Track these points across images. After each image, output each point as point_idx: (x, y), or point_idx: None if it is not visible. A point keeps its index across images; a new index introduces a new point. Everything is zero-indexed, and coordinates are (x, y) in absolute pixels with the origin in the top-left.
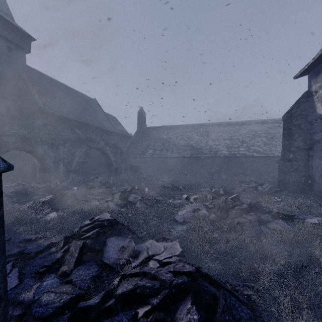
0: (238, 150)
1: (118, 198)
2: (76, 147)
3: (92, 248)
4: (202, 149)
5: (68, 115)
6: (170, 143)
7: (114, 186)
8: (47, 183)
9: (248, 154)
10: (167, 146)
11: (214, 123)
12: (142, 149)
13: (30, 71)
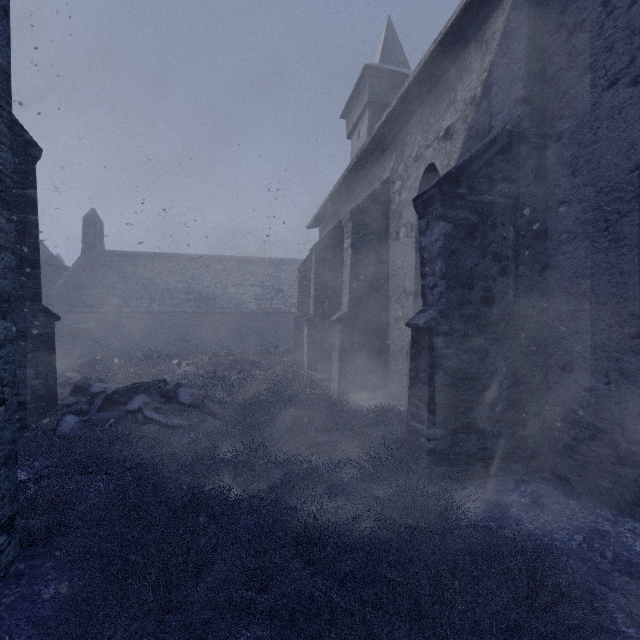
0: (271, 303)
1: (76, 367)
2: None
3: (79, 388)
4: (217, 299)
5: None
6: (159, 287)
7: None
8: None
9: (284, 309)
10: (153, 292)
11: (239, 257)
12: (97, 295)
13: None
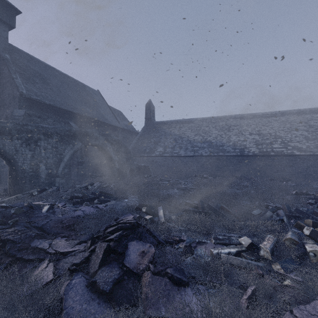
0: (272, 147)
1: (100, 259)
2: (65, 144)
3: None
4: (224, 146)
5: (61, 105)
6: (184, 139)
7: (112, 198)
8: (17, 194)
9: (286, 152)
10: (180, 143)
11: (235, 115)
12: (151, 146)
13: (17, 52)
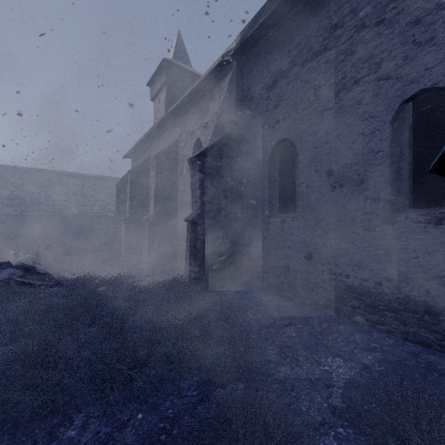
0: (91, 208)
1: None
2: None
3: None
4: (41, 204)
5: None
6: None
7: None
8: None
9: (102, 213)
10: None
11: (61, 172)
12: None
13: None
